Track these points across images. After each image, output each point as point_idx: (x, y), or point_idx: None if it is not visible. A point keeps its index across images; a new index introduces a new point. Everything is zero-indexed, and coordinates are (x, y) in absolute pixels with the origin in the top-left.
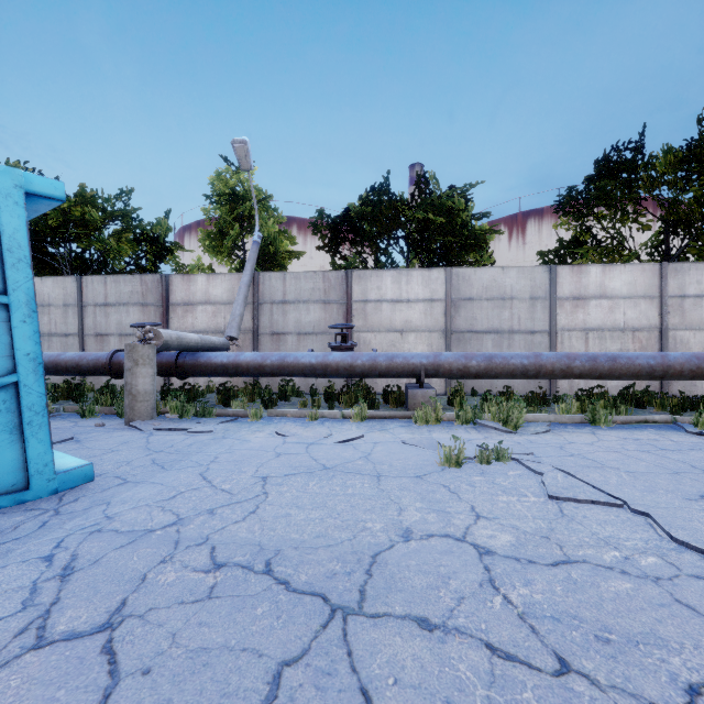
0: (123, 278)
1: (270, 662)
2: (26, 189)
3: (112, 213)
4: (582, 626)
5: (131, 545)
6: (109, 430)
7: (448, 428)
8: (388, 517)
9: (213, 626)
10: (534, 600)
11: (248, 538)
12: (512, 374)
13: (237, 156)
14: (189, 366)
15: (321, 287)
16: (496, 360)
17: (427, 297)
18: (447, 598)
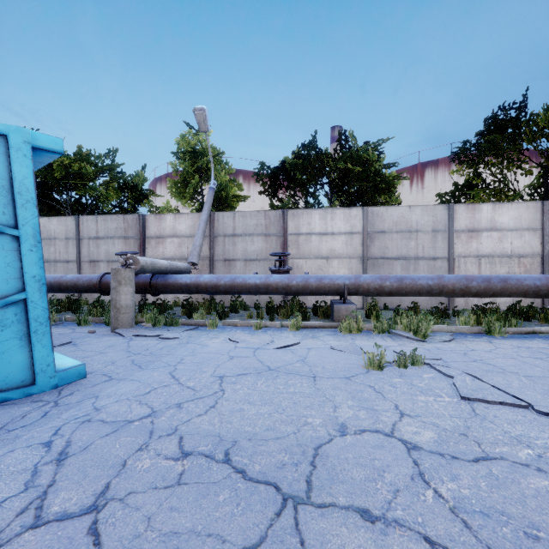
0: (110, 217)
1: (232, 548)
2: (33, 144)
3: (102, 168)
4: (510, 522)
5: (114, 433)
6: (99, 336)
7: (367, 336)
8: (326, 413)
9: (182, 511)
10: (462, 494)
11: (209, 430)
12: (419, 292)
13: (197, 121)
14: (160, 286)
15: (263, 223)
16: (406, 281)
17: (348, 230)
18: (384, 491)
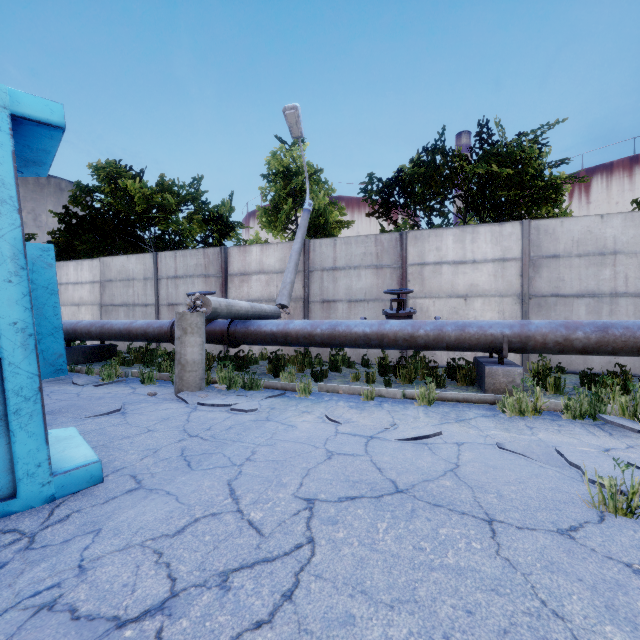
0: (189, 253)
1: None
2: (13, 111)
3: (184, 197)
4: None
5: None
6: (158, 401)
7: (555, 424)
8: None
9: None
10: None
11: None
12: (639, 350)
13: (288, 124)
14: (240, 335)
15: (373, 251)
16: (614, 330)
17: (497, 256)
18: None
